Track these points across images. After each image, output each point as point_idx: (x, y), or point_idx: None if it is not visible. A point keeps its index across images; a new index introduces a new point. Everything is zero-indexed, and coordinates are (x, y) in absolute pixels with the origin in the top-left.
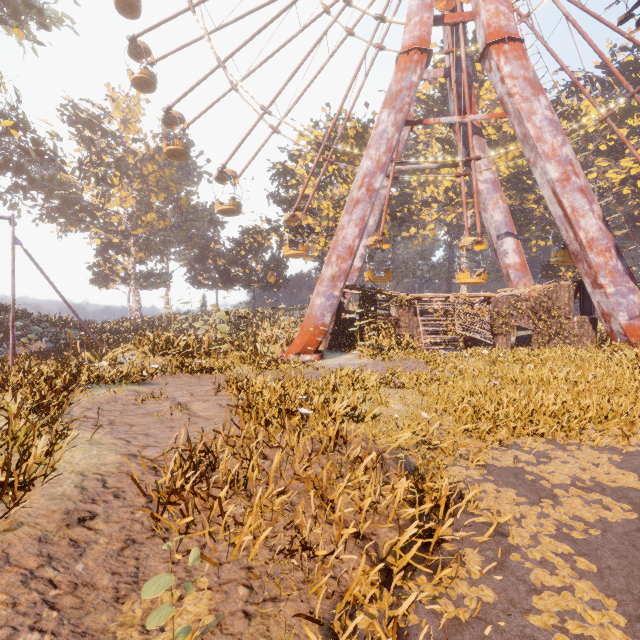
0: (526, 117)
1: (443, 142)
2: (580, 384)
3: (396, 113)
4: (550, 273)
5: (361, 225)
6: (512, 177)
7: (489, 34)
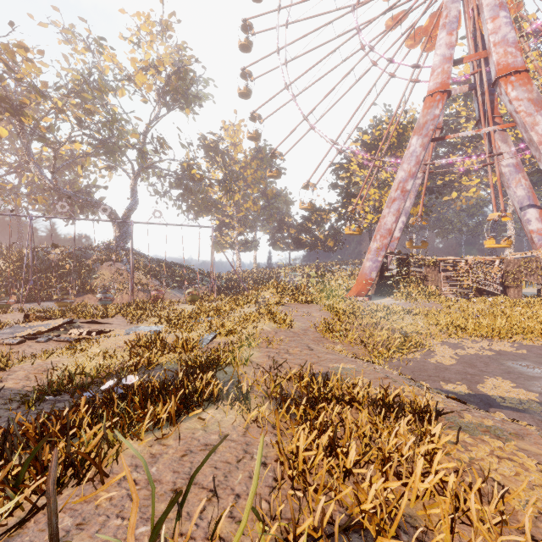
0: (530, 128)
1: None
2: (534, 318)
3: (423, 138)
4: None
5: (397, 214)
6: None
7: (498, 70)
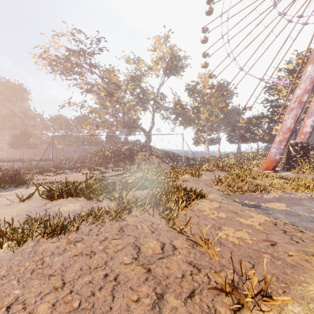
0: None
1: None
2: None
3: None
4: None
5: (295, 118)
6: None
7: None
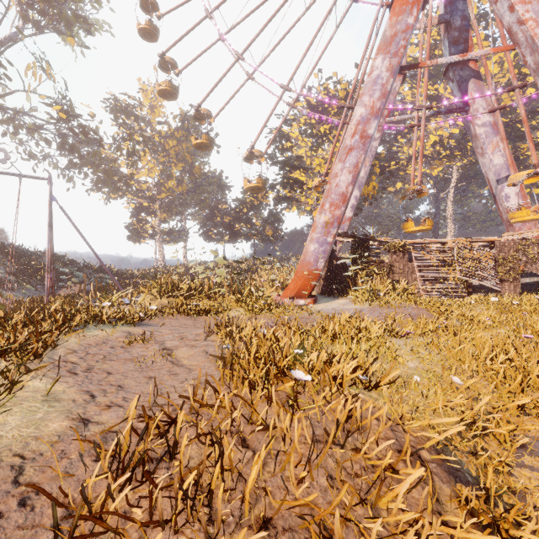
0: None
1: (431, 98)
2: None
3: (391, 57)
4: None
5: (354, 172)
6: (504, 126)
7: None
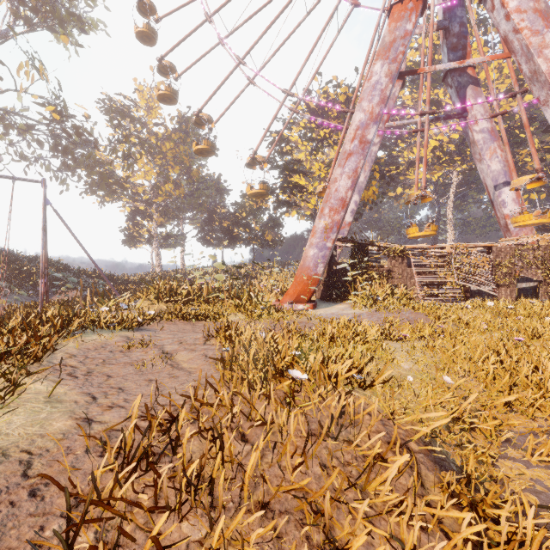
0: (536, 52)
1: (431, 103)
2: None
3: (390, 63)
4: (546, 225)
5: (354, 177)
6: None
7: None
